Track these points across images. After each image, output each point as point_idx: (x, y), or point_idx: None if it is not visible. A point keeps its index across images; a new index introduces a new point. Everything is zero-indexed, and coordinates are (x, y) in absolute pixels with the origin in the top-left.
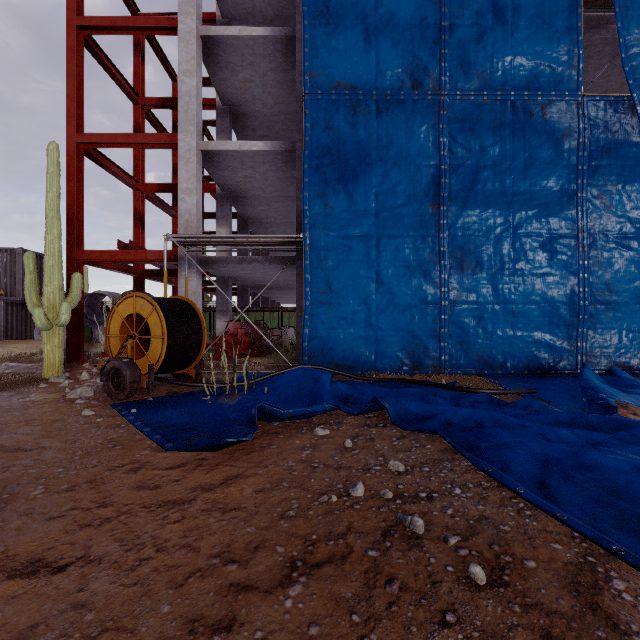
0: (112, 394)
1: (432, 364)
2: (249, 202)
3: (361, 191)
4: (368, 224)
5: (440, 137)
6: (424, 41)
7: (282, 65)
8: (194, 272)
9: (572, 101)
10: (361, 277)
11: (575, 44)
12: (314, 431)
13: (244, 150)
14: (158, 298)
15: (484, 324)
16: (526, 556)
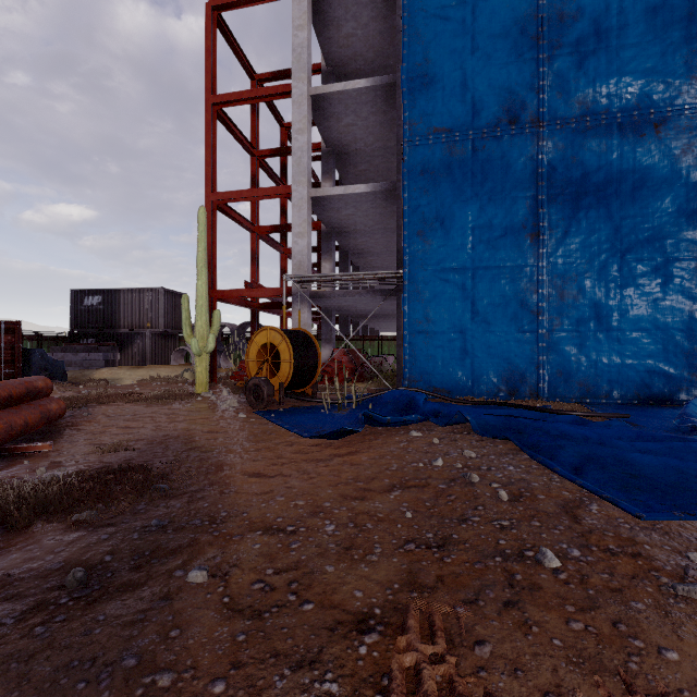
0: (253, 405)
1: (529, 391)
2: (351, 236)
3: (457, 227)
4: (464, 257)
5: (538, 168)
6: (521, 76)
7: (382, 108)
8: (305, 306)
9: (691, 115)
10: (457, 307)
11: (695, 53)
12: (410, 433)
13: (348, 193)
14: (285, 330)
15: (586, 352)
16: (541, 494)
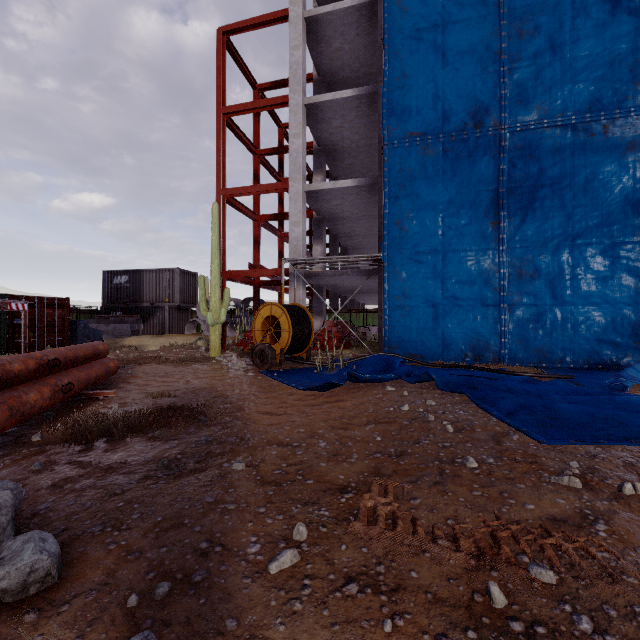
0: (259, 366)
1: (492, 357)
2: (339, 222)
3: (430, 216)
4: (435, 242)
5: (500, 165)
6: (485, 87)
7: (366, 112)
8: (300, 284)
9: (637, 116)
10: (430, 285)
11: (639, 62)
12: (385, 388)
13: (337, 187)
14: (284, 305)
15: (543, 323)
16: (478, 428)
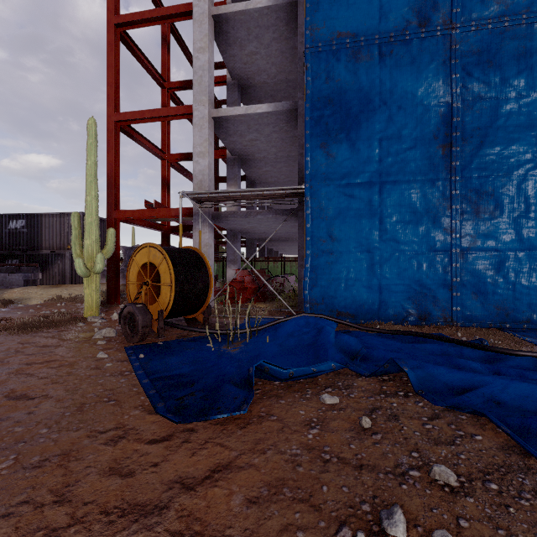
0: (128, 337)
1: (442, 315)
2: (255, 164)
3: (363, 138)
4: (371, 171)
5: (451, 74)
6: None
7: (284, 33)
8: (206, 226)
9: None
10: (363, 225)
11: None
12: (321, 398)
13: (250, 113)
14: (169, 248)
15: (505, 273)
16: None
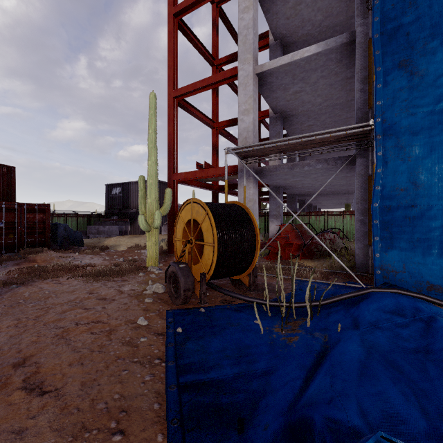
0: (172, 297)
1: None
2: (297, 120)
3: None
4: None
5: None
6: None
7: None
8: (251, 181)
9: None
10: None
11: None
12: None
13: (296, 60)
14: (212, 203)
15: None
16: None
